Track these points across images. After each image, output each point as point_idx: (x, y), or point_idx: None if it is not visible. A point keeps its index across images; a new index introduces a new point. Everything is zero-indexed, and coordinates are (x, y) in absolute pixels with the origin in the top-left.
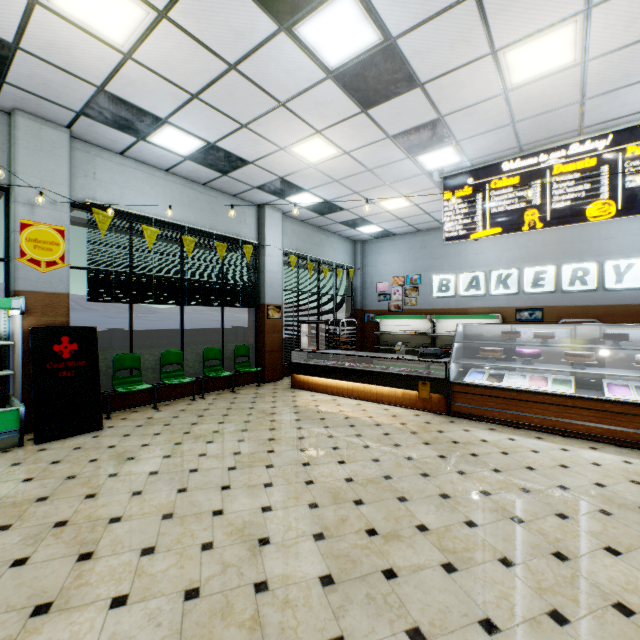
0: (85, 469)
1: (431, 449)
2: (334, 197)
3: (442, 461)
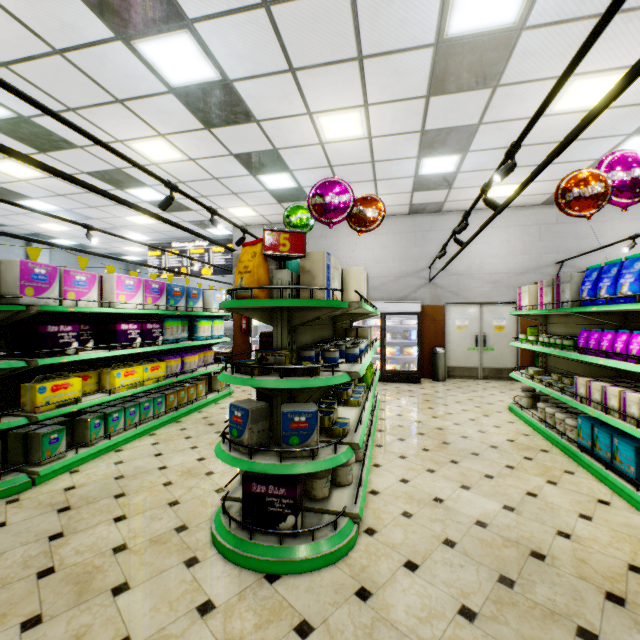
0: None
1: None
2: (87, 243)
3: None
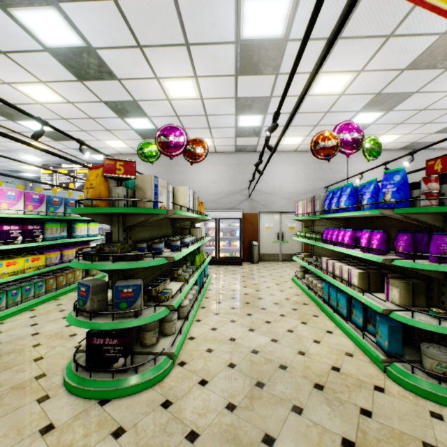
0: None
1: None
2: None
3: None
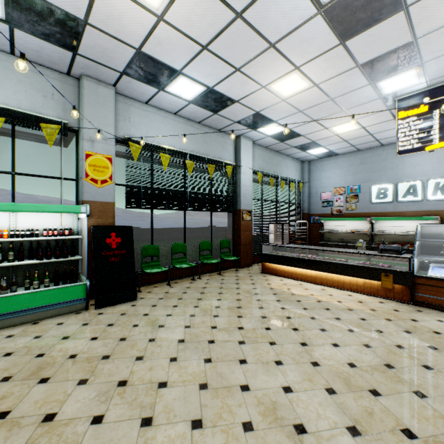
0: (131, 333)
1: (416, 338)
2: (295, 125)
3: (436, 353)
